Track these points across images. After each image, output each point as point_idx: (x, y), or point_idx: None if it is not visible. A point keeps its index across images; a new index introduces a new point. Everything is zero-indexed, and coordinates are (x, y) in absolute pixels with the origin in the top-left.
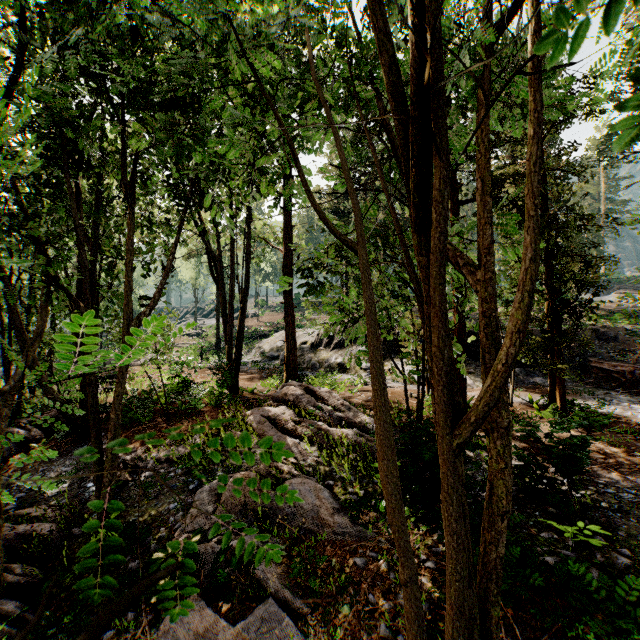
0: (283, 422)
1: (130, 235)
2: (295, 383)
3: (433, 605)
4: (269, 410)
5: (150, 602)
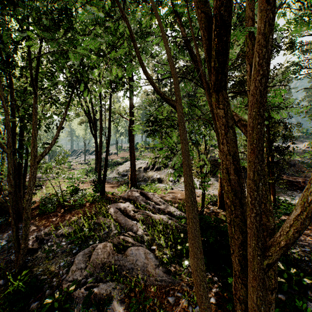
0: (128, 211)
1: (35, 106)
2: (135, 189)
3: None
4: (120, 205)
5: None
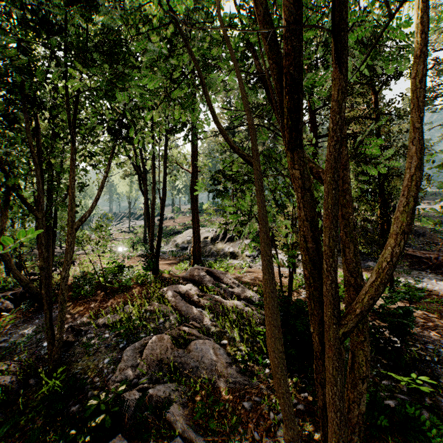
0: (190, 296)
1: (74, 157)
2: (199, 267)
3: (304, 441)
4: (180, 287)
5: (85, 440)
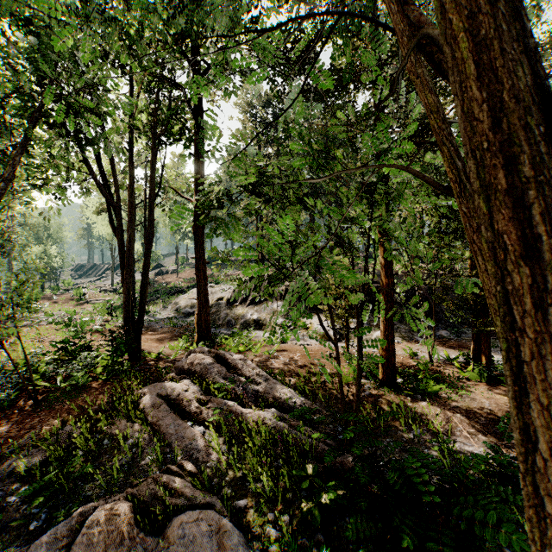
0: (185, 403)
1: None
2: (204, 349)
3: None
4: (169, 386)
5: None
